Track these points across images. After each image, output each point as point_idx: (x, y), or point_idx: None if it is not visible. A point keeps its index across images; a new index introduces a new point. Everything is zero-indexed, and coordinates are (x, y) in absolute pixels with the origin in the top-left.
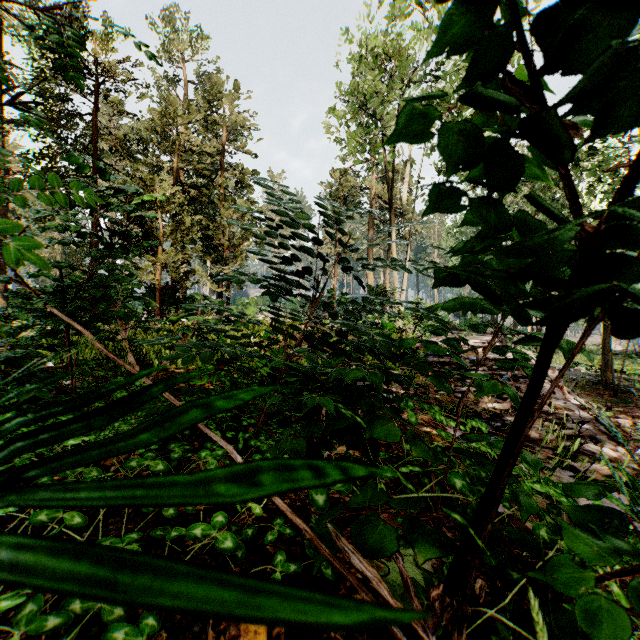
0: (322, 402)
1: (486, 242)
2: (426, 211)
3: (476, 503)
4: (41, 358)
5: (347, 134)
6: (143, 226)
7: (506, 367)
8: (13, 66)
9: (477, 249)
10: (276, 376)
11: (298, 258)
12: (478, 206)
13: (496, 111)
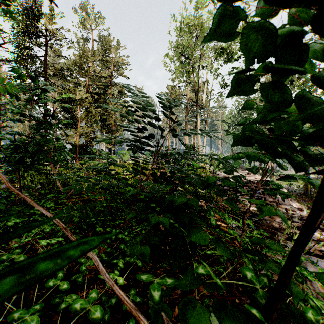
0: (159, 220)
1: (275, 113)
2: (229, 94)
3: (261, 290)
4: (14, 182)
5: (175, 67)
6: (70, 114)
7: (272, 194)
8: (4, 32)
9: (270, 118)
10: (135, 196)
11: (146, 128)
12: (267, 89)
13: (294, 6)
